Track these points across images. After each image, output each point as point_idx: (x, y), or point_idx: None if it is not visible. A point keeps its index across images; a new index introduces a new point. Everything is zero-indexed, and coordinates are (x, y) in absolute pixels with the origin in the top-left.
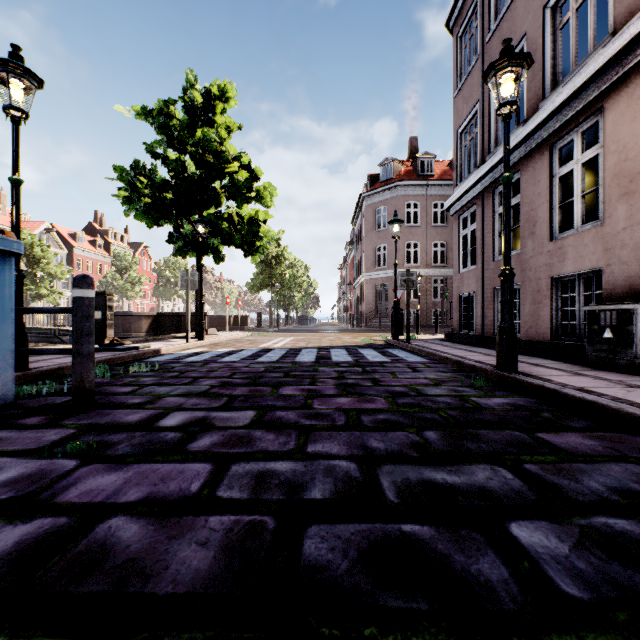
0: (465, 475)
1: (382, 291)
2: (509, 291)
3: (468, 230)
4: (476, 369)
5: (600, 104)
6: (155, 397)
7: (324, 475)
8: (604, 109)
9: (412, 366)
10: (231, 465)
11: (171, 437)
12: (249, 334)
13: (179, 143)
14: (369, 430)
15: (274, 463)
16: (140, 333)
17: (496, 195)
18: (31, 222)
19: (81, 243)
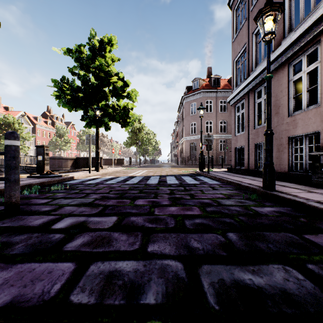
0: (266, 276)
1: (193, 146)
2: (270, 143)
3: (240, 113)
4: (249, 188)
5: (319, 38)
6: (59, 206)
7: (158, 275)
8: (321, 41)
9: (212, 186)
10: (90, 265)
11: (56, 238)
12: (124, 168)
13: (86, 67)
14: (190, 232)
15: (122, 263)
16: (67, 168)
17: (256, 93)
18: (14, 111)
19: (40, 122)
